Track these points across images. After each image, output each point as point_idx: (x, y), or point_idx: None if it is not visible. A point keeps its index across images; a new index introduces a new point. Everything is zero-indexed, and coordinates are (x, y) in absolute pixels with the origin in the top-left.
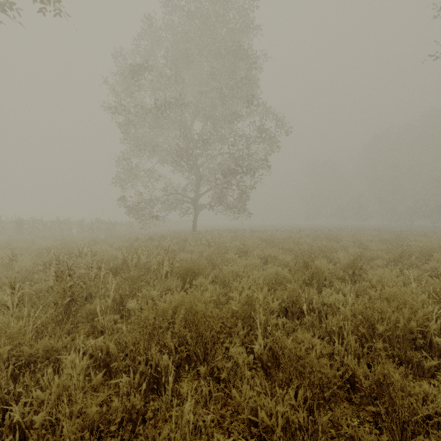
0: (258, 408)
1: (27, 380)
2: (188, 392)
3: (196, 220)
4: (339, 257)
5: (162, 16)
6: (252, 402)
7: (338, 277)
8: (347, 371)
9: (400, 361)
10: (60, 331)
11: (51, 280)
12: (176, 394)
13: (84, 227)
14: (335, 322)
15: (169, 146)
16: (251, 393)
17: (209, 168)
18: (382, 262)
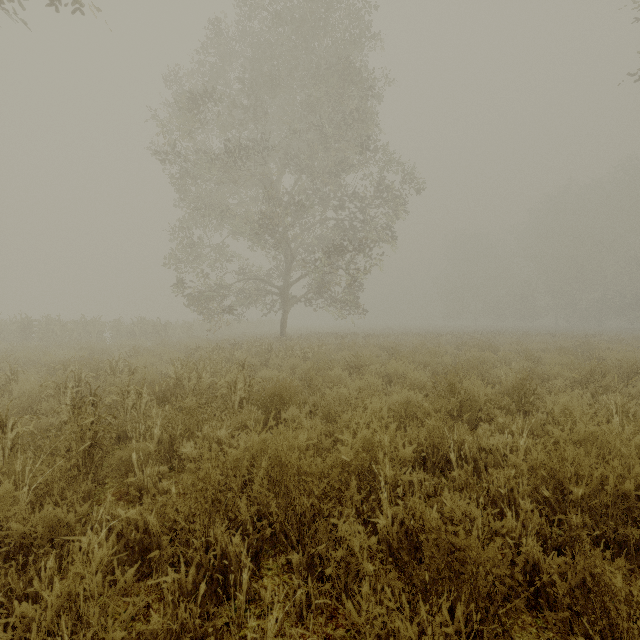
0: (390, 639)
1: (12, 580)
2: (273, 596)
3: (285, 320)
4: (498, 375)
5: (236, 21)
6: (379, 625)
7: (500, 406)
8: (527, 563)
9: (607, 543)
10: (74, 494)
11: (65, 412)
12: (254, 598)
13: (121, 330)
14: (503, 481)
15: (245, 211)
16: (377, 610)
17: (305, 243)
18: (563, 383)
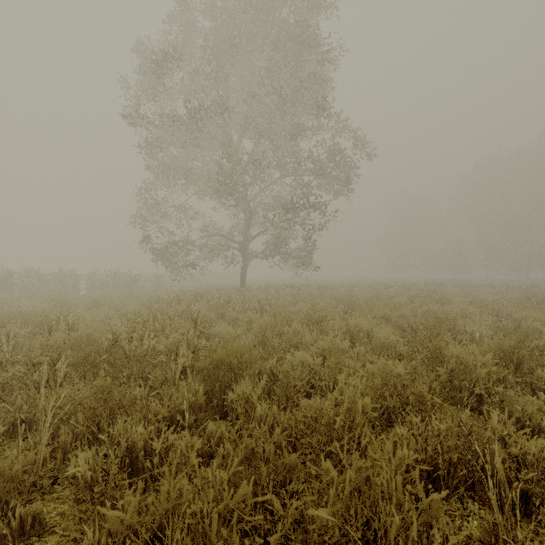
0: None
1: None
2: None
3: (244, 273)
4: (468, 331)
5: None
6: None
7: (498, 378)
8: None
9: None
10: None
11: None
12: None
13: (96, 282)
14: None
15: (207, 171)
16: None
17: (263, 203)
18: None
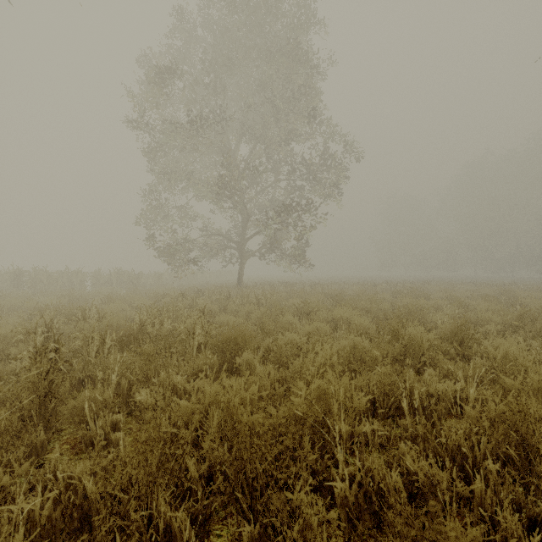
0: None
1: None
2: None
3: (242, 271)
4: (434, 320)
5: (199, 10)
6: None
7: (441, 351)
8: (506, 541)
9: None
10: (17, 450)
11: (27, 358)
12: None
13: (100, 280)
14: (463, 437)
15: (207, 176)
16: None
17: (259, 205)
18: (495, 328)
